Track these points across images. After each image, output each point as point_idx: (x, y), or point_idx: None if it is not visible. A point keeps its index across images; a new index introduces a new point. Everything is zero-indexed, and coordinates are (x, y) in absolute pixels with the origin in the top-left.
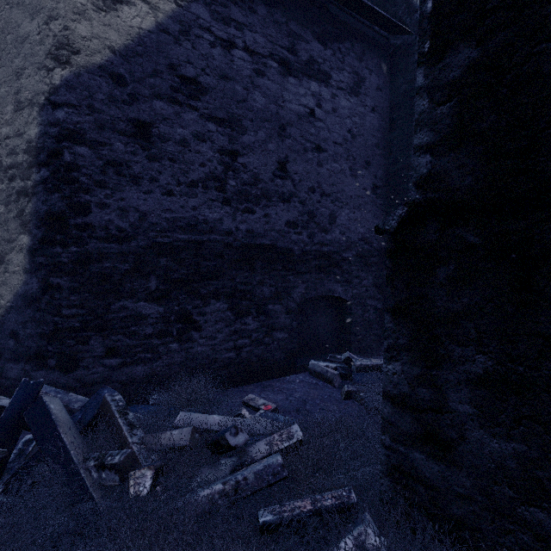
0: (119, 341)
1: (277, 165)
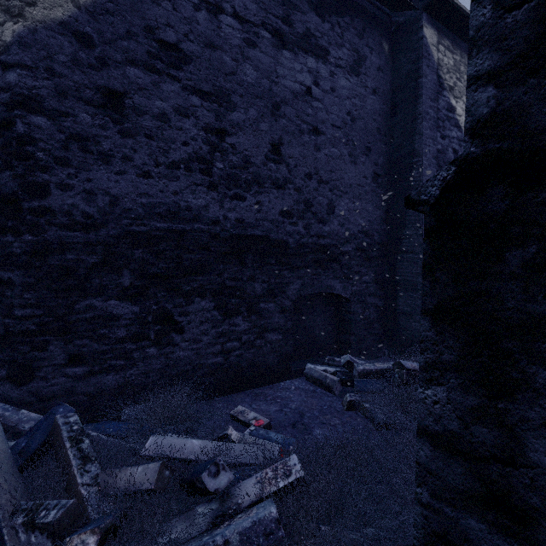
0: (85, 346)
1: (270, 148)
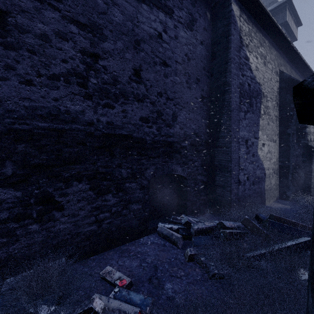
0: None
1: (133, 71)
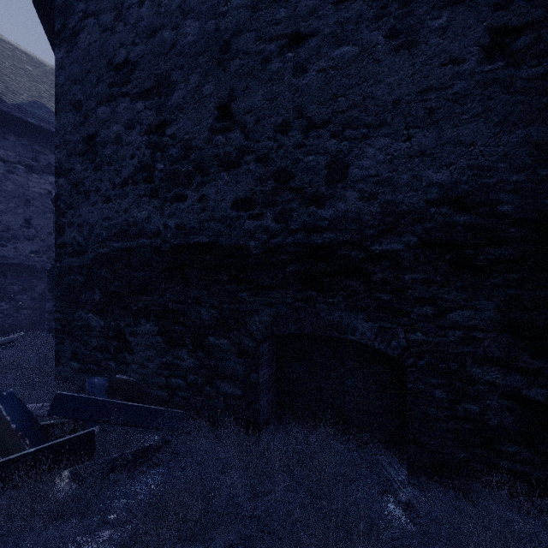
0: None
1: (24, 221)
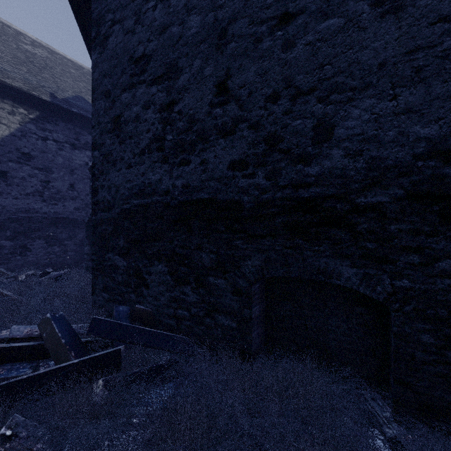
0: None
1: (69, 185)
